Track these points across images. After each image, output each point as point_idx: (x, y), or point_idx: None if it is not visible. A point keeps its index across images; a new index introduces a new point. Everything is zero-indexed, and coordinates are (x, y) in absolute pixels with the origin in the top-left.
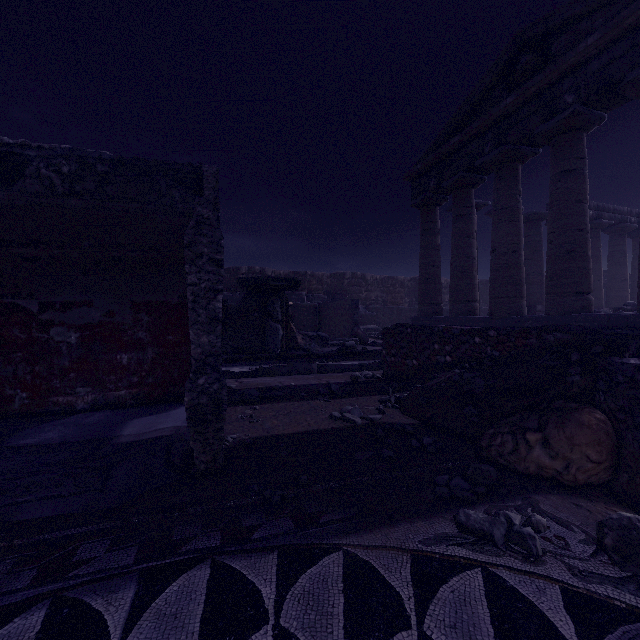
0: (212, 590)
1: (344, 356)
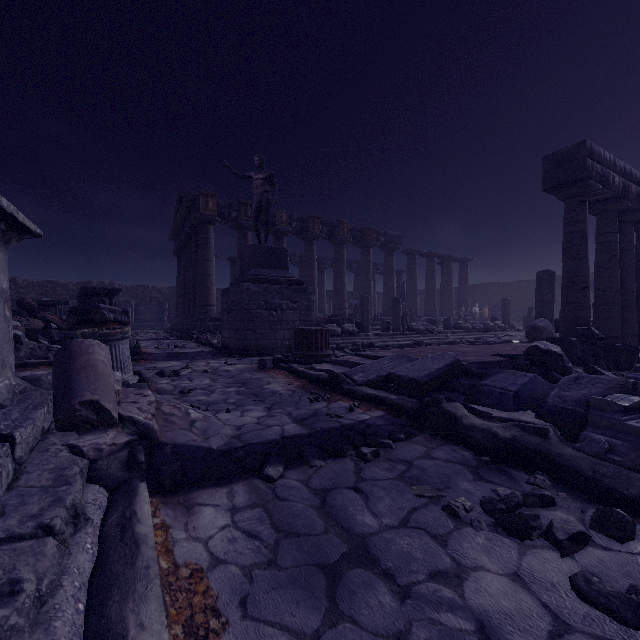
0: None
1: None
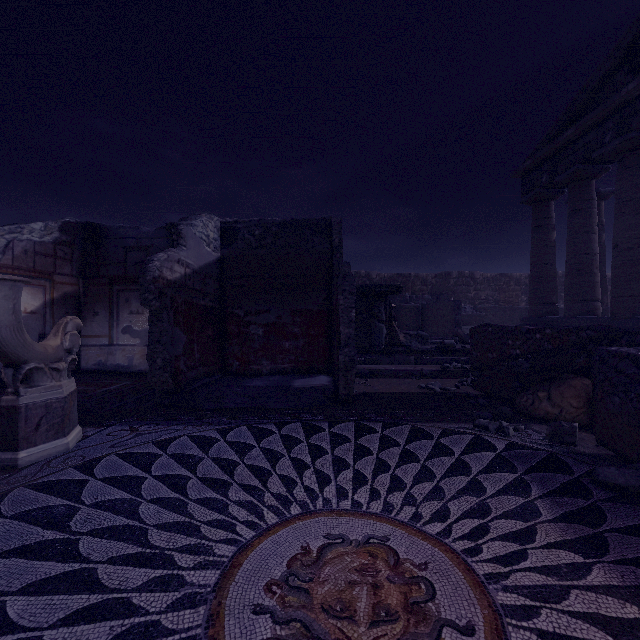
0: (356, 426)
1: (442, 353)
